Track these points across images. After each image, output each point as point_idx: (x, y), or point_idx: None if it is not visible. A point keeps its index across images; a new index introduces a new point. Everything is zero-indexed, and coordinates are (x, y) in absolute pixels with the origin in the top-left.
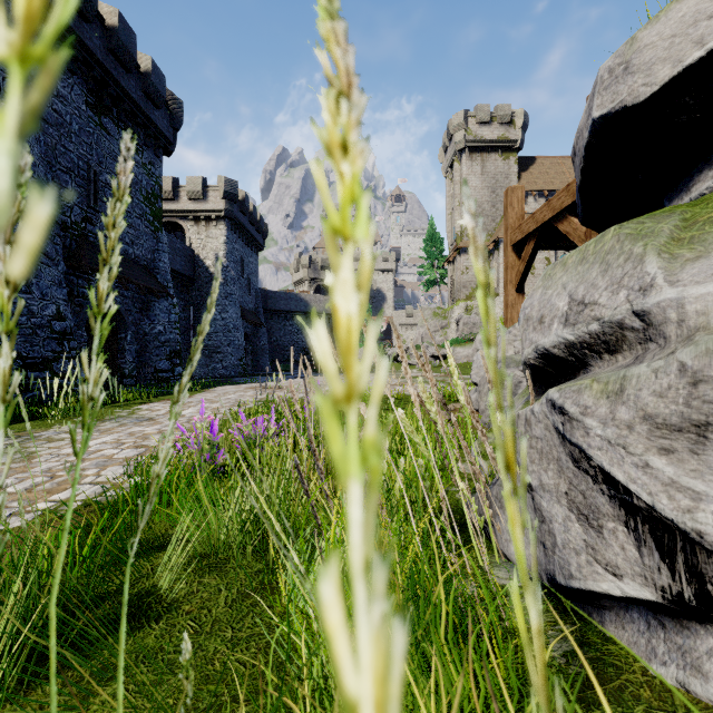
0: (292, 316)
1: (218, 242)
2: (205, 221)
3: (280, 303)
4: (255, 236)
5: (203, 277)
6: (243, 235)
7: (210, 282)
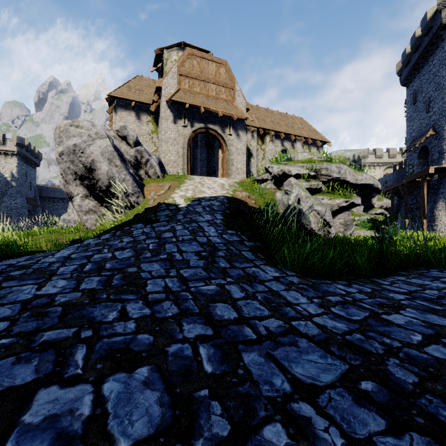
0: (58, 200)
1: (13, 166)
2: (4, 154)
3: (50, 193)
4: (34, 161)
5: (3, 182)
6: (27, 161)
7: (7, 185)
